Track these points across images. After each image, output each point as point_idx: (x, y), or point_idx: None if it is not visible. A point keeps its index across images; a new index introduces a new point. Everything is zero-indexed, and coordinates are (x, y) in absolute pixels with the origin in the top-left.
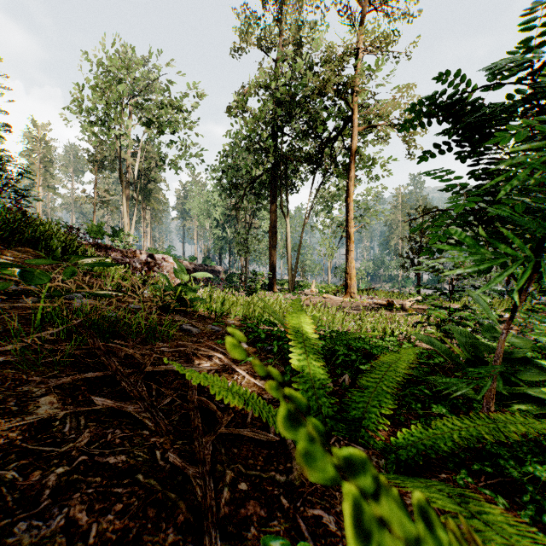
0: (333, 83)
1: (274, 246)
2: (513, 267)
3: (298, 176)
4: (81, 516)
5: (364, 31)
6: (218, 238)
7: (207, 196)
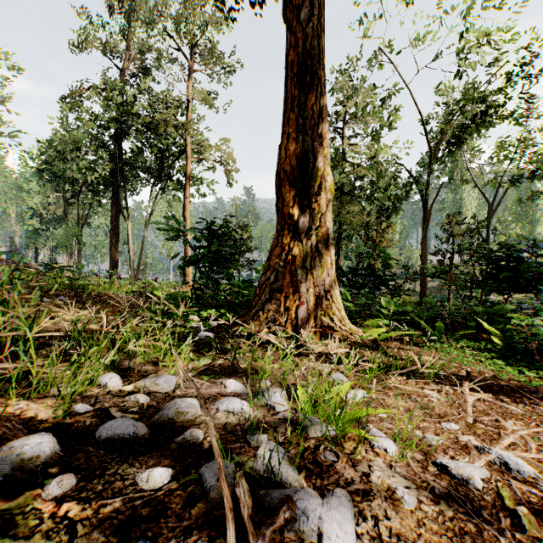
0: (172, 125)
1: (115, 245)
2: (184, 269)
3: (140, 180)
4: (125, 305)
5: (197, 92)
6: (34, 230)
7: (18, 179)
